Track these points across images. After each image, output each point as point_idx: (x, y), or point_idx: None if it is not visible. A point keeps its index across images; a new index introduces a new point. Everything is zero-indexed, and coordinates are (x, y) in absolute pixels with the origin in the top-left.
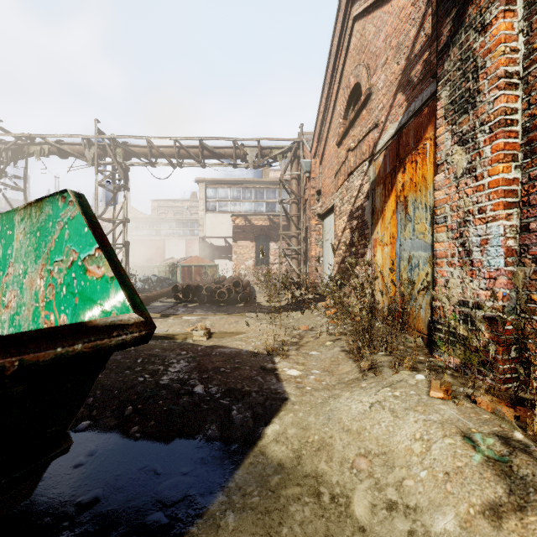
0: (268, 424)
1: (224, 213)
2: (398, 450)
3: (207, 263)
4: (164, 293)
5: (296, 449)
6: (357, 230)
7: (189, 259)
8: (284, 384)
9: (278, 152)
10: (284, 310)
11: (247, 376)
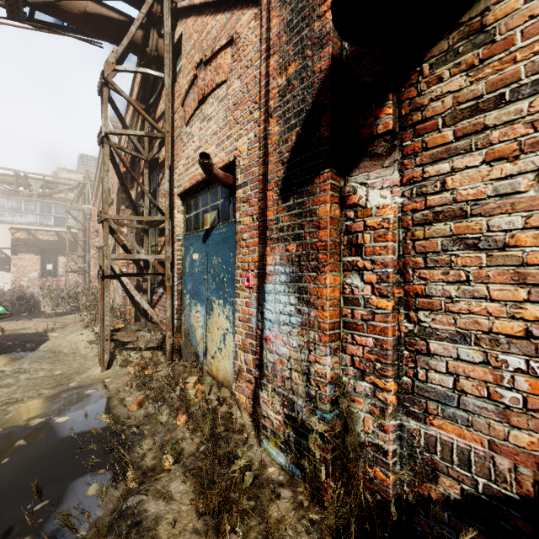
0: (41, 346)
1: None
2: (80, 340)
3: None
4: None
5: (51, 348)
6: None
7: None
8: (50, 337)
9: (64, 188)
10: (65, 314)
11: (32, 338)
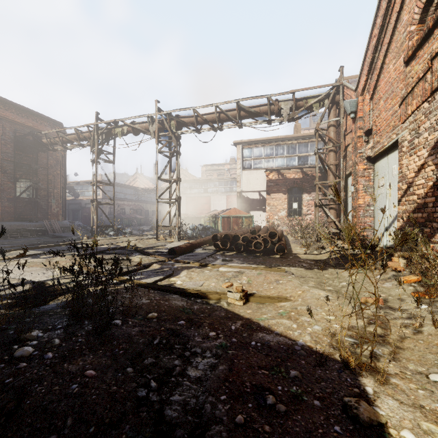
0: None
1: (258, 170)
2: None
3: (243, 214)
4: (206, 240)
5: None
6: None
7: (228, 211)
8: None
9: (314, 101)
10: (328, 265)
11: None
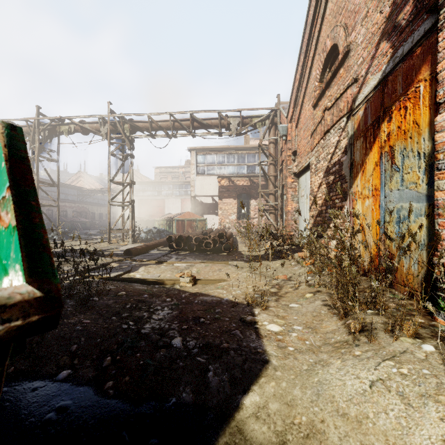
0: (247, 392)
1: (211, 176)
2: None
3: (197, 217)
4: (161, 242)
5: (280, 431)
6: (334, 184)
7: (182, 214)
8: (264, 342)
9: (257, 120)
10: (263, 259)
11: (226, 329)
